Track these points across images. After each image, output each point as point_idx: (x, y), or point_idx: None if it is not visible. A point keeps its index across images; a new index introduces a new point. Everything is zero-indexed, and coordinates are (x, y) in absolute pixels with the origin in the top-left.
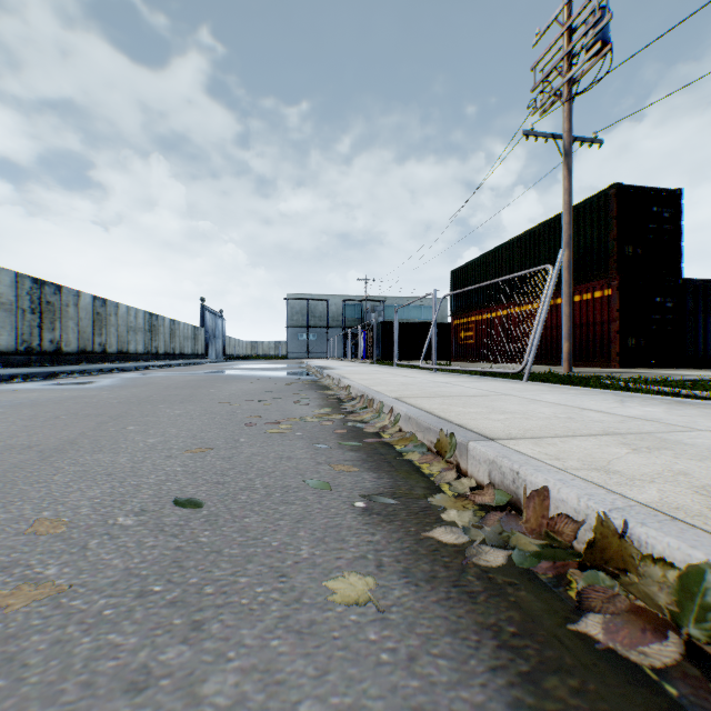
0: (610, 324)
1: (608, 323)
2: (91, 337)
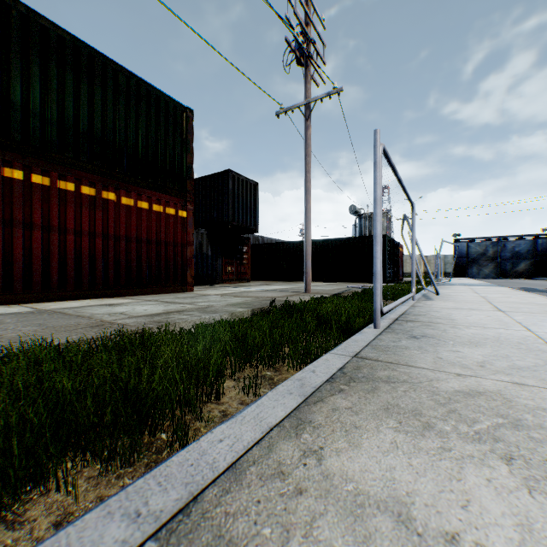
0: (188, 248)
1: (182, 246)
2: None
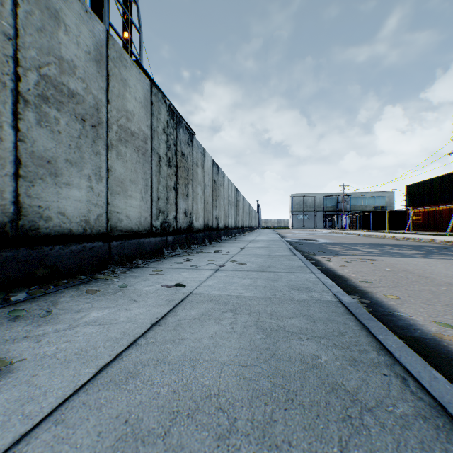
0: None
1: None
2: (251, 221)
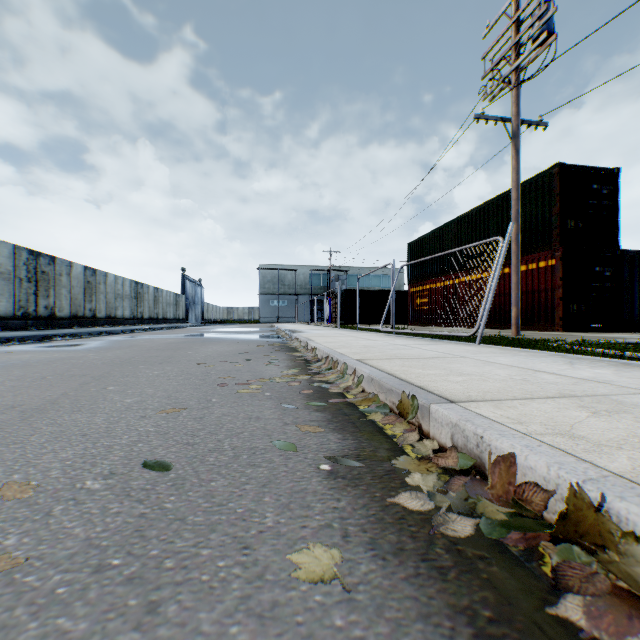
0: (553, 292)
1: (551, 291)
2: (82, 303)
